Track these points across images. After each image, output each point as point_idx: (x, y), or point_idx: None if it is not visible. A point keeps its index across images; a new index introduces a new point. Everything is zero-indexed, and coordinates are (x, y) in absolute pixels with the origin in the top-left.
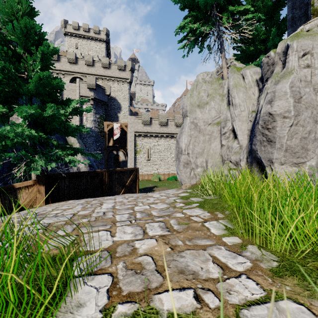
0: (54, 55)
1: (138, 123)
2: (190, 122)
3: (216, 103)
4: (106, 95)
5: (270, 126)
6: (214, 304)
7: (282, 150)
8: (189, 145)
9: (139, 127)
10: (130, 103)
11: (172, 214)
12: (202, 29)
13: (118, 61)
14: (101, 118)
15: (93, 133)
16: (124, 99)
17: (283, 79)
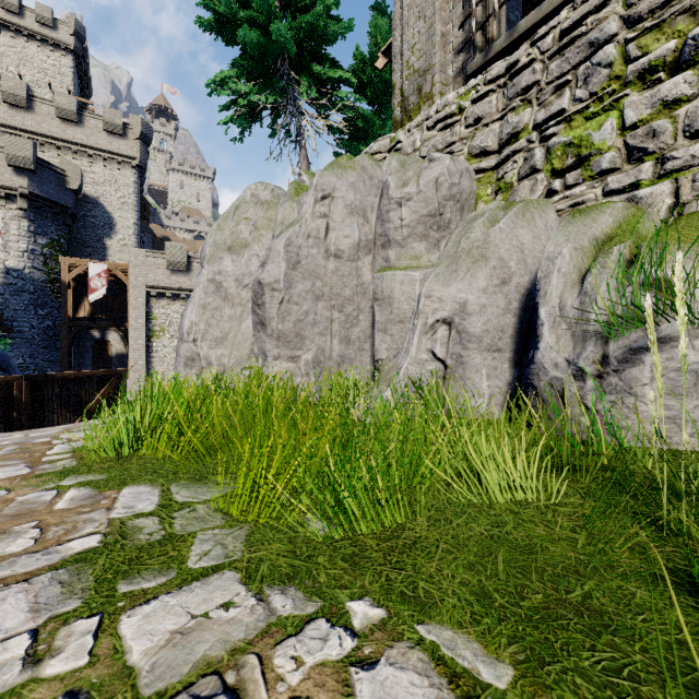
0: None
1: (156, 266)
2: (207, 281)
3: (264, 247)
4: (68, 190)
5: (260, 301)
6: None
7: (275, 338)
8: (199, 324)
9: (160, 276)
10: (145, 215)
11: (30, 440)
12: (256, 98)
13: (104, 110)
14: (52, 245)
15: (28, 283)
16: (123, 204)
17: (285, 232)
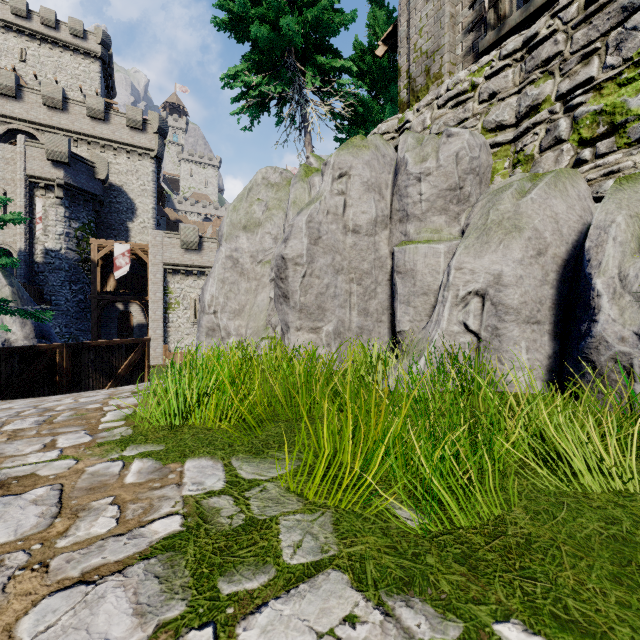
0: None
1: (172, 246)
2: (225, 257)
3: (276, 226)
4: (96, 180)
5: (283, 275)
6: None
7: (297, 310)
8: (219, 297)
9: (175, 254)
10: (161, 200)
11: (83, 406)
12: (266, 89)
13: (127, 108)
14: (84, 229)
15: (63, 262)
16: (143, 191)
17: (305, 209)
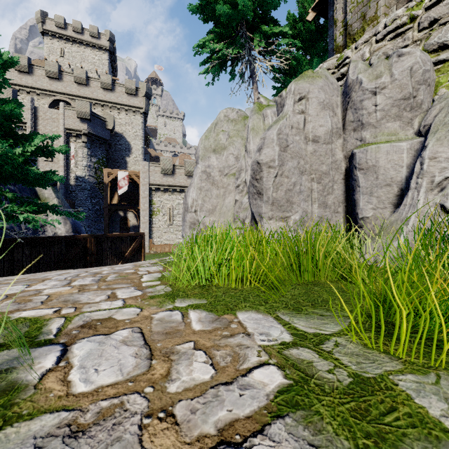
0: (9, 68)
1: (155, 172)
2: (201, 172)
3: (236, 148)
4: (107, 130)
5: (258, 176)
6: (67, 312)
7: (270, 204)
8: (198, 200)
9: (157, 178)
10: (146, 142)
11: (121, 271)
12: (226, 52)
13: (126, 81)
14: (99, 162)
15: (87, 184)
16: (136, 136)
17: (274, 125)
